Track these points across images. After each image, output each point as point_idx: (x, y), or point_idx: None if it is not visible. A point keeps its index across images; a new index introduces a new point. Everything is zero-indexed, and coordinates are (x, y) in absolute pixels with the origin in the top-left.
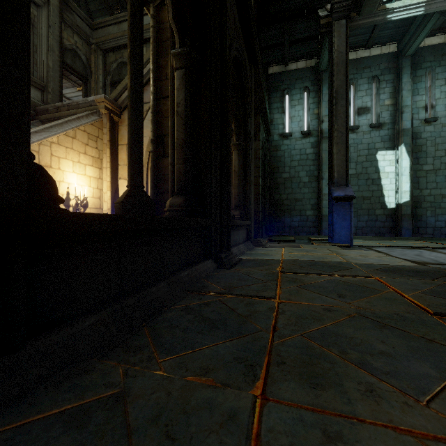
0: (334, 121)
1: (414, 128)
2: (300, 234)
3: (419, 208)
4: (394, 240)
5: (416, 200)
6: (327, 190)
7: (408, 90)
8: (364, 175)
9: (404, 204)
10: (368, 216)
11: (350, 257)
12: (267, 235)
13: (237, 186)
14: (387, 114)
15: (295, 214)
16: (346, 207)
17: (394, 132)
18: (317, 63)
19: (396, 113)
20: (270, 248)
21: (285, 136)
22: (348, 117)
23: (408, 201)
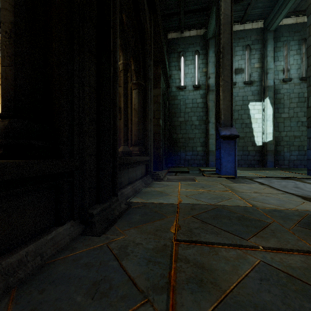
0: (221, 72)
1: (275, 86)
2: (192, 165)
3: (278, 145)
4: (262, 170)
5: (276, 139)
6: (212, 131)
7: (271, 56)
8: (239, 120)
9: (268, 142)
10: (242, 151)
11: (247, 195)
12: (166, 166)
13: (137, 123)
14: (256, 74)
15: (188, 149)
16: (231, 144)
17: (261, 88)
18: (205, 32)
19: (263, 74)
20: (168, 182)
21: (181, 88)
22: (232, 69)
23: (271, 140)
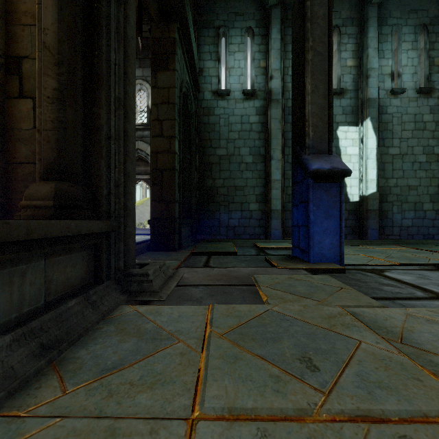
0: (308, 30)
1: (379, 100)
2: (242, 237)
3: (384, 201)
4: (365, 244)
5: (381, 192)
6: (277, 175)
7: (374, 48)
8: None
9: (370, 196)
10: None
11: None
12: (193, 240)
13: (54, 97)
14: (349, 78)
15: (234, 208)
16: (333, 192)
17: (357, 103)
18: None
19: (361, 78)
20: (168, 310)
21: (220, 94)
22: (331, 25)
23: (375, 193)
